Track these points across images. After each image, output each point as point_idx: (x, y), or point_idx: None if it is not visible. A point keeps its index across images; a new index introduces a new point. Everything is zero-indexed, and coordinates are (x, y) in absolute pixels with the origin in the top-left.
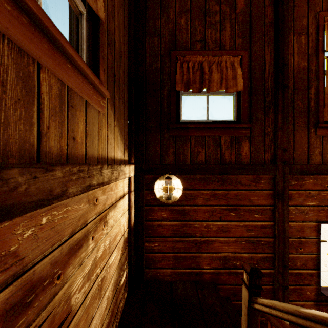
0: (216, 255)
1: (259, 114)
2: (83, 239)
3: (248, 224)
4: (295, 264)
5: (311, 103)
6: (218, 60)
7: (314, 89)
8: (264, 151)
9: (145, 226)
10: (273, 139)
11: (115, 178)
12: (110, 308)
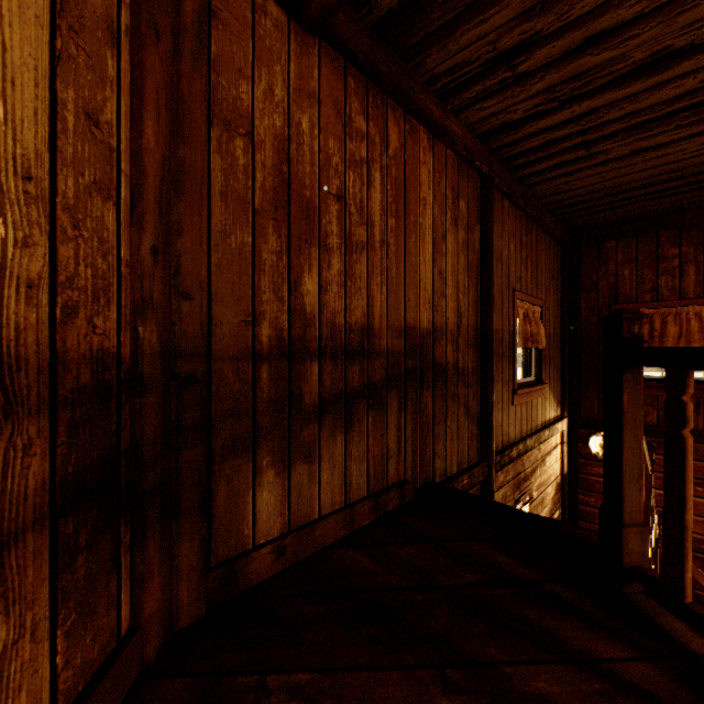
0: None
1: None
2: (536, 467)
3: None
4: None
5: None
6: (676, 310)
7: None
8: None
9: (579, 479)
10: None
11: (551, 435)
12: None
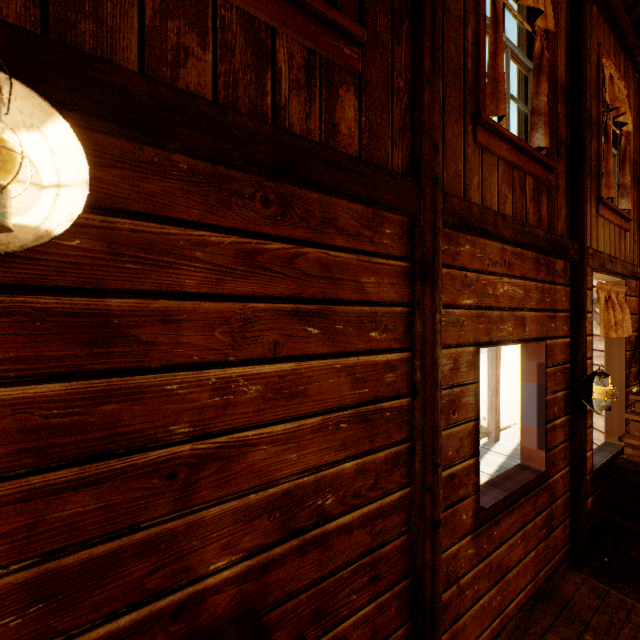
0: (257, 500)
1: (381, 22)
2: None
3: (356, 362)
4: (446, 456)
5: (469, 64)
6: None
7: (472, 34)
8: (391, 141)
9: None
10: (410, 115)
11: None
12: None
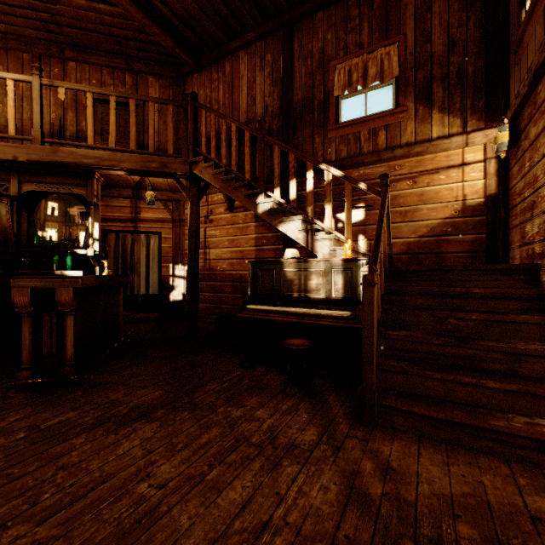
0: (541, 218)
1: None
2: None
3: None
4: None
5: None
6: None
7: None
8: None
9: (509, 197)
10: None
11: (416, 152)
12: (423, 239)
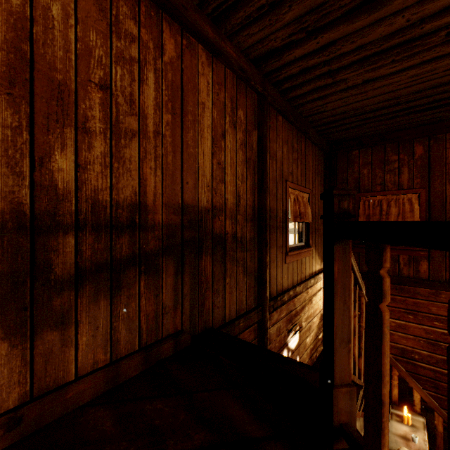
0: (394, 345)
1: None
2: (304, 305)
3: (427, 328)
4: None
5: None
6: (396, 197)
7: None
8: (444, 270)
9: None
10: None
11: (315, 282)
12: (313, 342)
